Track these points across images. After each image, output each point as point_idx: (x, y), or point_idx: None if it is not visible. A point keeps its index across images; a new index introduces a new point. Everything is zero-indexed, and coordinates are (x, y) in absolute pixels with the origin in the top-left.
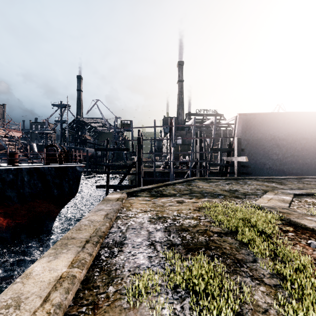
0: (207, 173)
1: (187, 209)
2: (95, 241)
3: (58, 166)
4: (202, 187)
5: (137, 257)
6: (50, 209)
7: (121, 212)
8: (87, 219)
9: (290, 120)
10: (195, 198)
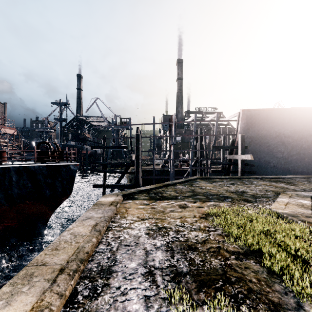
0: (208, 172)
1: (192, 216)
2: (72, 269)
3: (49, 165)
4: (206, 188)
5: (128, 298)
6: (42, 210)
7: (113, 220)
8: (70, 232)
9: (296, 116)
10: (199, 202)
